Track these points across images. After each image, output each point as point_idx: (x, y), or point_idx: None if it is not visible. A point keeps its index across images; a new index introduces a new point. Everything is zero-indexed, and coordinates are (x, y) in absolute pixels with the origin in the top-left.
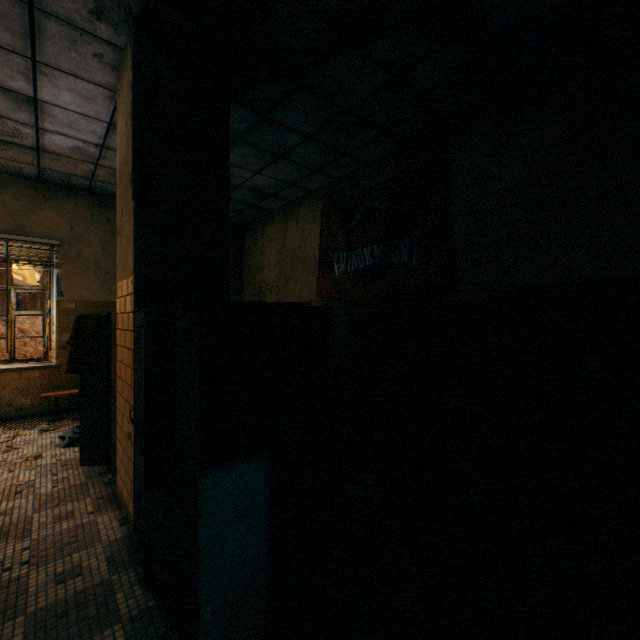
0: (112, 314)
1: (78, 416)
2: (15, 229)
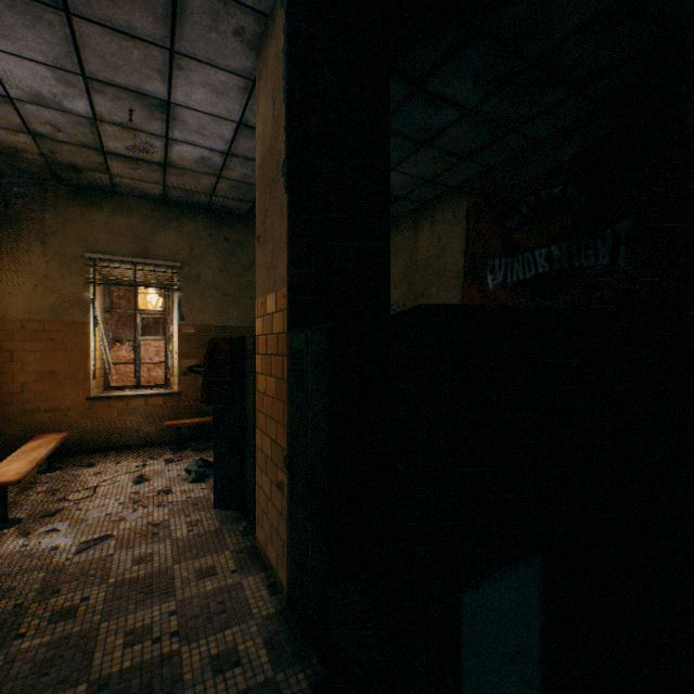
0: (247, 337)
1: (198, 447)
2: (142, 252)
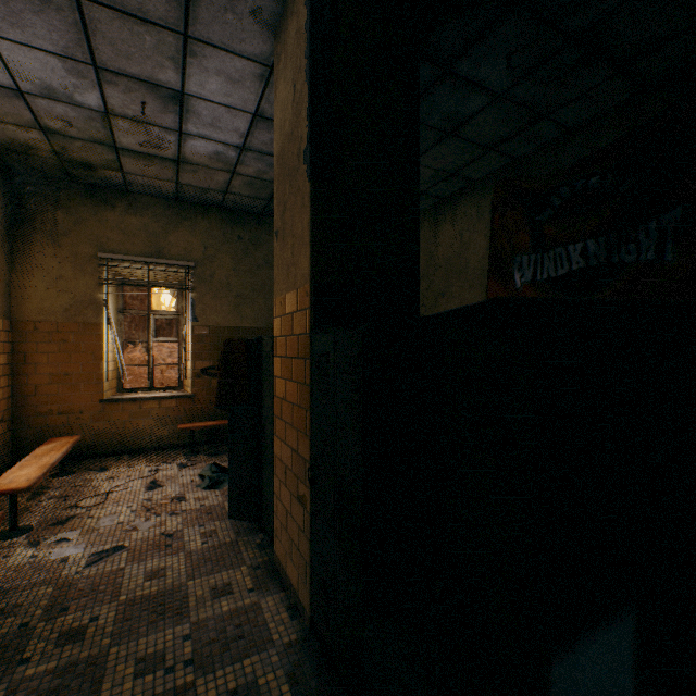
0: (264, 338)
1: (212, 450)
2: (155, 252)
